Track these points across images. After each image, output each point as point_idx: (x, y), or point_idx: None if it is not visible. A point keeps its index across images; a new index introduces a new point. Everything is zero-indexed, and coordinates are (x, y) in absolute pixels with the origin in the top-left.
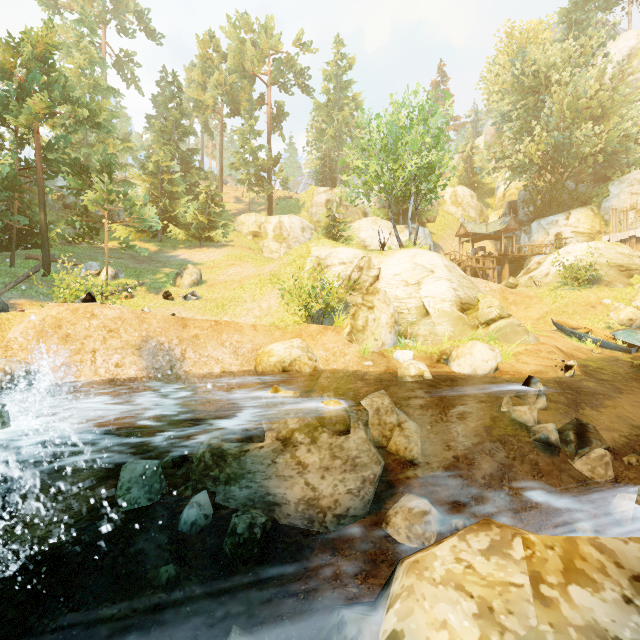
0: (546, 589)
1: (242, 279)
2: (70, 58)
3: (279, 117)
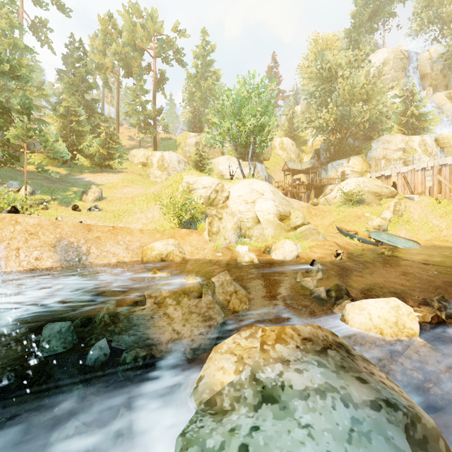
0: (266, 346)
1: (133, 197)
2: None
3: (162, 81)
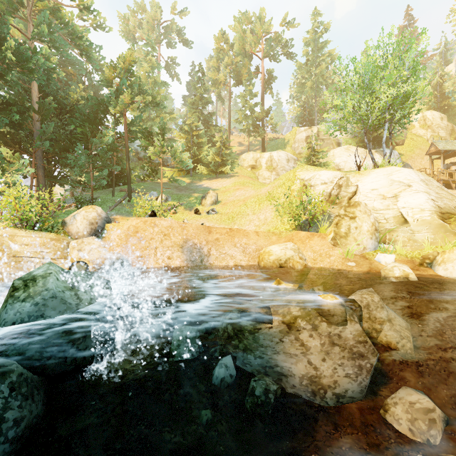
0: None
1: (245, 199)
2: (141, 68)
3: (269, 80)
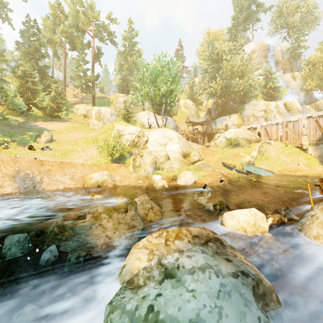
0: (168, 242)
1: (77, 140)
2: None
3: (99, 55)
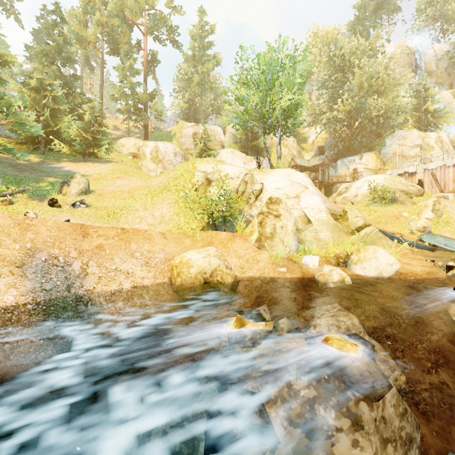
0: None
1: (131, 190)
2: None
3: (153, 62)
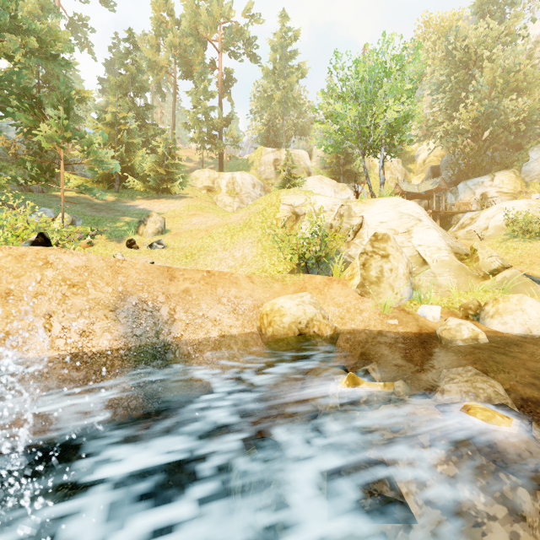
0: None
1: (208, 228)
2: (21, 1)
3: (229, 82)
